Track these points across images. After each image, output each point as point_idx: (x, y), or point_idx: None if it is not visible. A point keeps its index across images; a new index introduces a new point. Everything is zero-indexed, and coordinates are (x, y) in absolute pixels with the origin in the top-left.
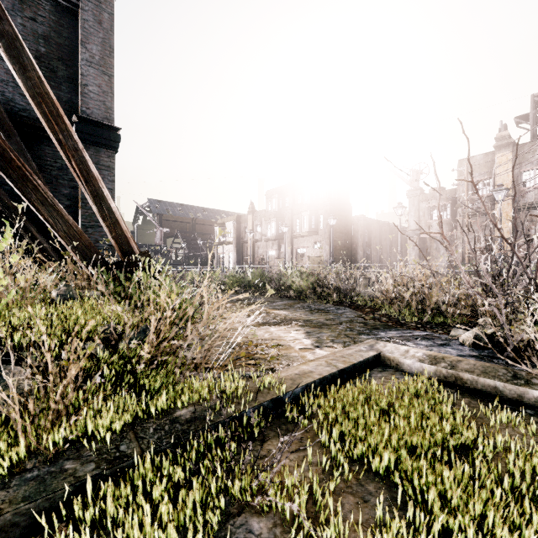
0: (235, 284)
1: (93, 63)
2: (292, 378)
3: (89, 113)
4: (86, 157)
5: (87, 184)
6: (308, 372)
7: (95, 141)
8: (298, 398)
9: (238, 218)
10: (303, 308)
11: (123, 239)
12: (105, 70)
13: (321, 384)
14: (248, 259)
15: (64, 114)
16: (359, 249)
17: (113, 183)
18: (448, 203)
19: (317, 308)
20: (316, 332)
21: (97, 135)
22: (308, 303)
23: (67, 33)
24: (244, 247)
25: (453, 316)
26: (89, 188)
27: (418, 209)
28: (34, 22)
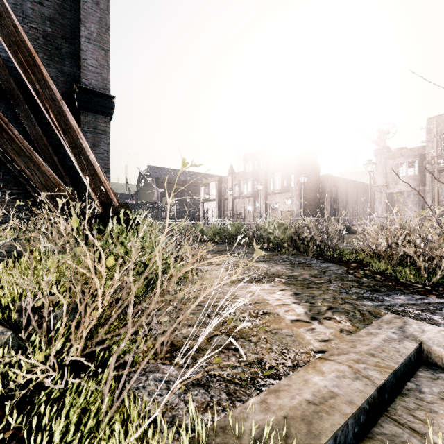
0: (216, 235)
1: (91, 39)
2: (304, 416)
3: (88, 84)
4: (64, 108)
5: (65, 135)
6: (328, 397)
7: (93, 108)
8: None
9: (220, 179)
10: (283, 261)
11: (101, 191)
12: (102, 45)
13: (356, 425)
14: (228, 213)
15: (41, 64)
16: (327, 204)
17: (109, 145)
18: (416, 160)
19: (297, 260)
20: (305, 294)
21: (94, 103)
22: (287, 254)
23: (70, 14)
24: (224, 203)
25: None
26: (67, 140)
27: (385, 166)
28: (41, 6)
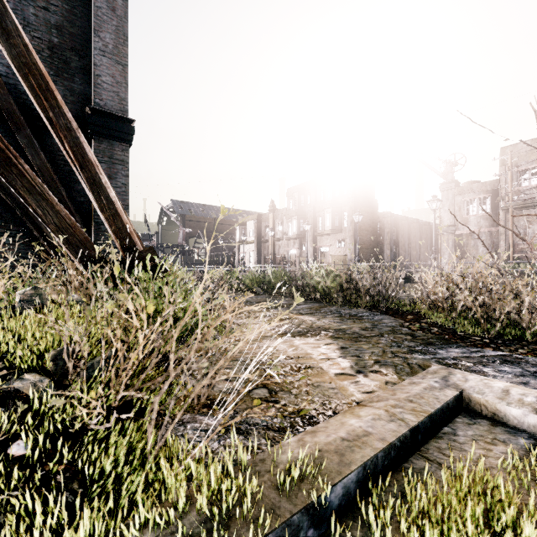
0: (255, 284)
1: (107, 52)
2: (337, 450)
3: (102, 105)
4: (80, 138)
5: (83, 170)
6: (361, 435)
7: (108, 134)
8: (352, 493)
9: (259, 217)
10: (332, 314)
11: (124, 234)
12: (119, 59)
13: (386, 459)
14: (269, 258)
15: (55, 89)
16: (386, 247)
17: (127, 178)
18: (488, 196)
19: (347, 313)
20: (353, 347)
21: (110, 128)
22: (336, 306)
23: (80, 22)
24: (265, 246)
25: (529, 328)
26: (85, 175)
27: (452, 203)
28: (46, 11)
